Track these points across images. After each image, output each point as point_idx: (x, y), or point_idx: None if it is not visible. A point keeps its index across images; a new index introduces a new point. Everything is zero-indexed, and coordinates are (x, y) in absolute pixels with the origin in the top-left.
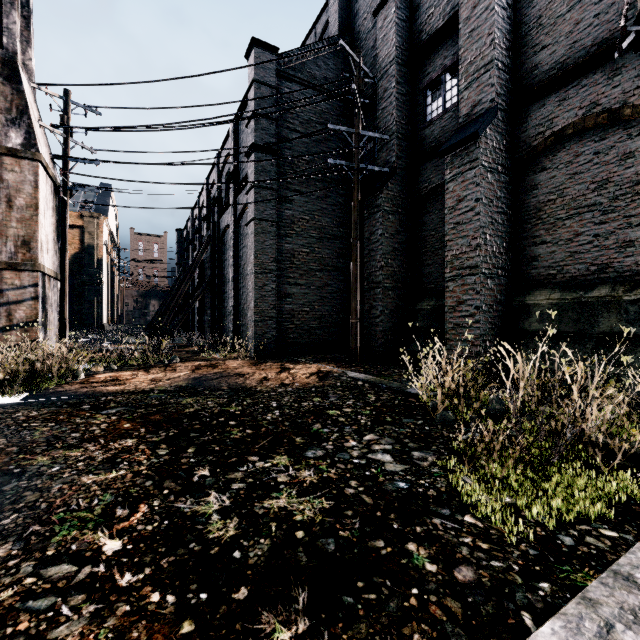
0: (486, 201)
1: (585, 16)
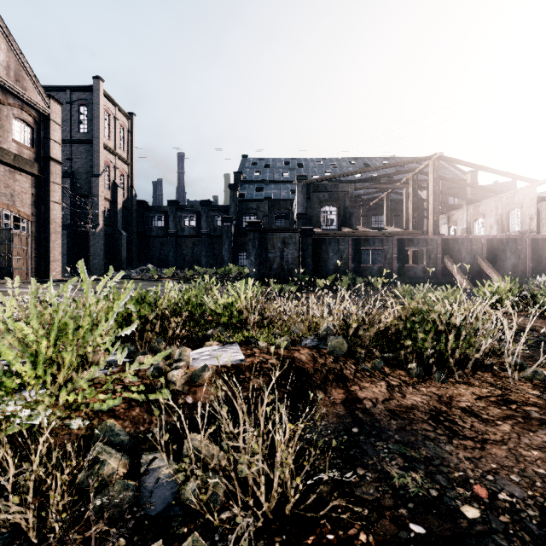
0: (68, 242)
1: (86, 215)
